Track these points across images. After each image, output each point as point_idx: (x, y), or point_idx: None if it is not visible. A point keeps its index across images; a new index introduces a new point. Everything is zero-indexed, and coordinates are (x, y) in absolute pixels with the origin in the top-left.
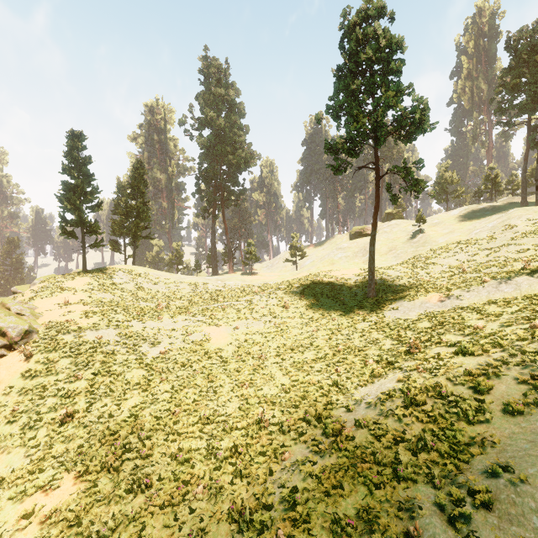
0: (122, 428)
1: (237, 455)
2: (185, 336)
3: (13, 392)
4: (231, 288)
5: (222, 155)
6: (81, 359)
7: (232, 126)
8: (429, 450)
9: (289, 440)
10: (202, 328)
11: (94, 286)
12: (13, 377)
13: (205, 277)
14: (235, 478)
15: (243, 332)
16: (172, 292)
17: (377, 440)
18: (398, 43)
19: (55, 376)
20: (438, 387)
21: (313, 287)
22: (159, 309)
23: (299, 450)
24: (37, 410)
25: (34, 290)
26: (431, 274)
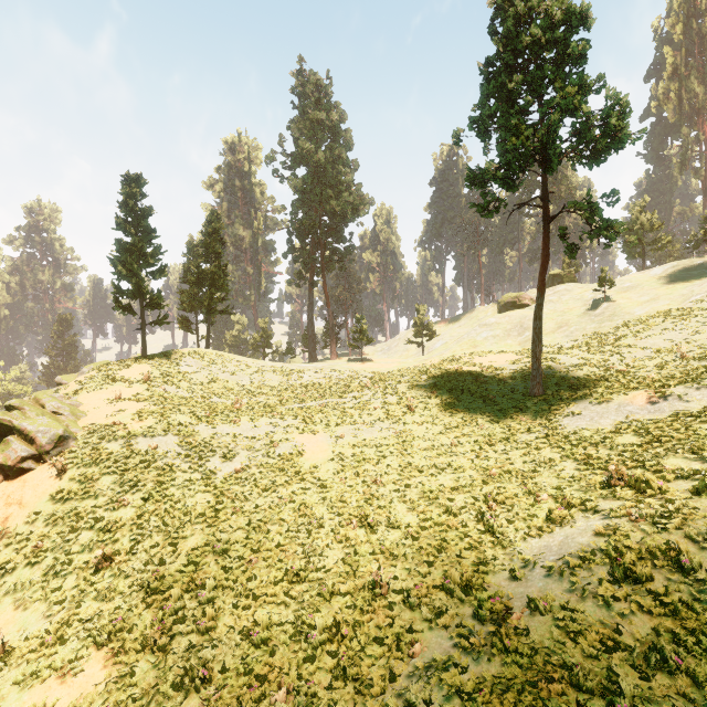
0: (176, 581)
1: (339, 640)
2: (269, 447)
3: (39, 521)
4: (334, 380)
5: (322, 201)
6: (129, 477)
7: (335, 162)
8: (672, 671)
9: (420, 620)
10: (292, 436)
11: (155, 376)
12: (41, 500)
13: (299, 365)
14: (336, 680)
15: (349, 443)
16: (256, 384)
17: (569, 638)
18: (582, 14)
19: (94, 500)
20: (672, 550)
21: (449, 379)
22: (236, 408)
23: (437, 641)
24: (66, 548)
25: (79, 381)
26: (628, 361)
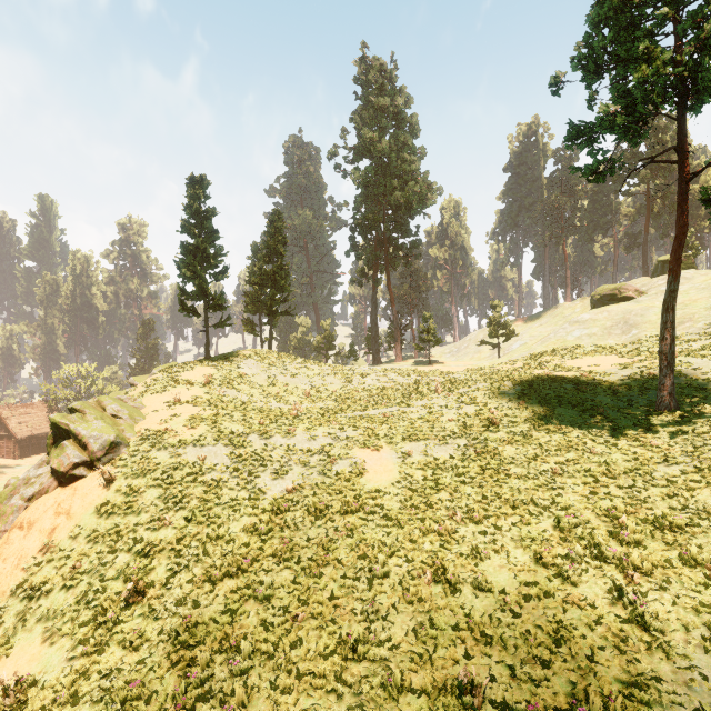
0: (208, 634)
1: None
2: (325, 463)
3: (82, 536)
4: (399, 385)
5: (386, 193)
6: (174, 492)
7: (400, 150)
8: None
9: None
10: (352, 450)
11: (215, 378)
12: (87, 512)
13: (362, 368)
14: None
15: (419, 462)
16: (316, 388)
17: None
18: None
19: (136, 516)
20: None
21: (540, 386)
22: (292, 416)
23: None
24: (102, 572)
25: (146, 383)
26: None
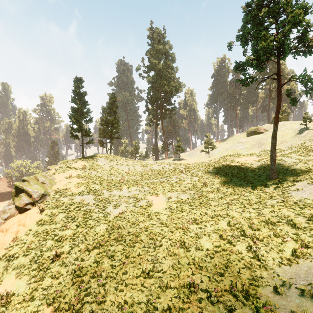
0: (88, 271)
1: None
2: (135, 202)
3: (31, 234)
4: (166, 169)
5: (161, 86)
6: (71, 214)
7: (167, 68)
8: None
9: (218, 312)
10: (147, 196)
11: (87, 166)
12: (32, 224)
13: (151, 161)
14: None
15: (174, 201)
16: (131, 170)
17: None
18: None
19: (55, 225)
20: None
21: (224, 169)
22: (121, 182)
23: None
24: (41, 248)
25: (55, 168)
26: None
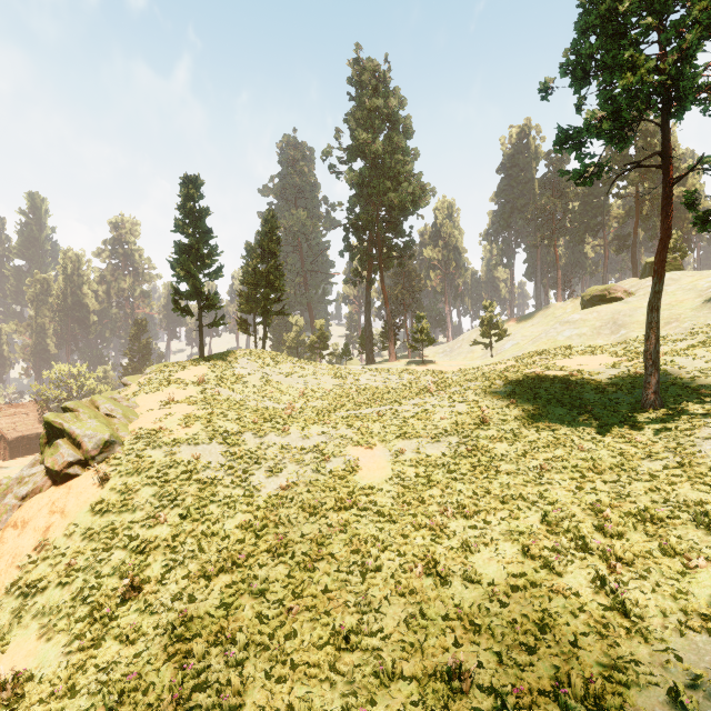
0: (204, 627)
1: None
2: (319, 461)
3: (77, 534)
4: (392, 384)
5: (380, 194)
6: (169, 490)
7: (394, 152)
8: None
9: None
10: (346, 448)
11: (209, 378)
12: (81, 510)
13: (356, 367)
14: None
15: (411, 460)
16: (310, 387)
17: None
18: None
19: (131, 514)
20: None
21: (530, 385)
22: (286, 414)
23: None
24: (98, 569)
25: (139, 382)
26: None
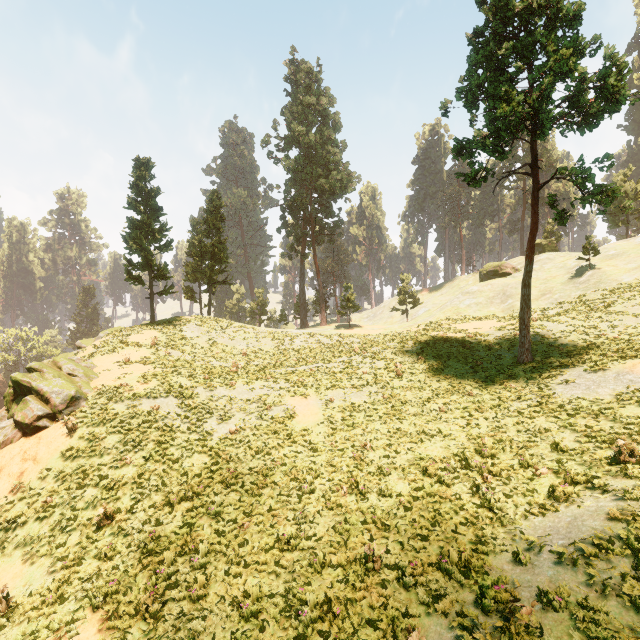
0: (171, 543)
1: (331, 619)
2: (262, 410)
3: (50, 477)
4: (324, 345)
5: (312, 179)
6: (132, 436)
7: (325, 143)
8: None
9: (416, 603)
10: (284, 399)
11: (161, 341)
12: (53, 457)
13: (292, 331)
14: None
15: (339, 407)
16: (252, 348)
17: None
18: None
19: (100, 458)
20: None
21: (435, 345)
22: (232, 372)
23: (436, 631)
24: (72, 505)
25: (95, 345)
26: (620, 328)
